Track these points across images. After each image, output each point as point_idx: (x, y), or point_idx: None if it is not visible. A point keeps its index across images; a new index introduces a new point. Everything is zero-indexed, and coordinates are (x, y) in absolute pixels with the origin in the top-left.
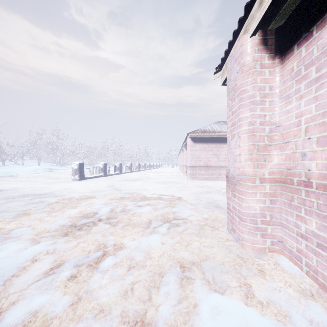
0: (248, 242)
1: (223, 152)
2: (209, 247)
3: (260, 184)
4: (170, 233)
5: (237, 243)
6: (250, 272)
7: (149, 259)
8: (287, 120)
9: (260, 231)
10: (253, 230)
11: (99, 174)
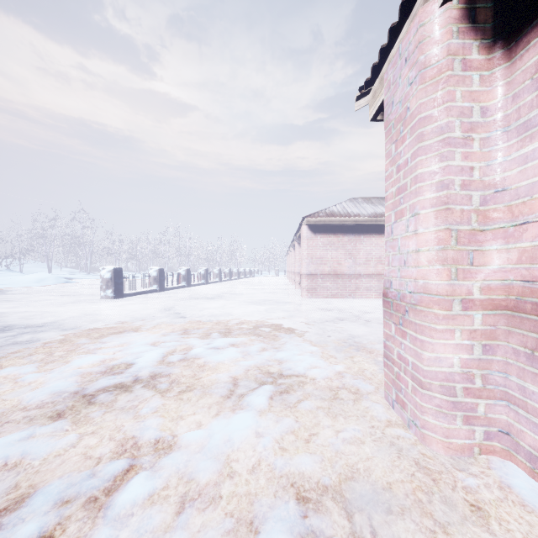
0: (435, 433)
1: (362, 250)
2: (355, 443)
3: (462, 313)
4: (274, 408)
5: (411, 431)
6: (452, 511)
7: (228, 478)
8: (525, 177)
9: (462, 410)
10: (448, 409)
11: (151, 287)
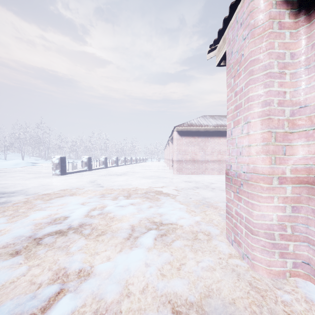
0: (261, 263)
1: (209, 146)
2: (210, 270)
3: (278, 186)
4: (157, 246)
5: (244, 261)
6: None
7: (126, 297)
8: None
9: (278, 248)
10: (269, 248)
11: (83, 168)
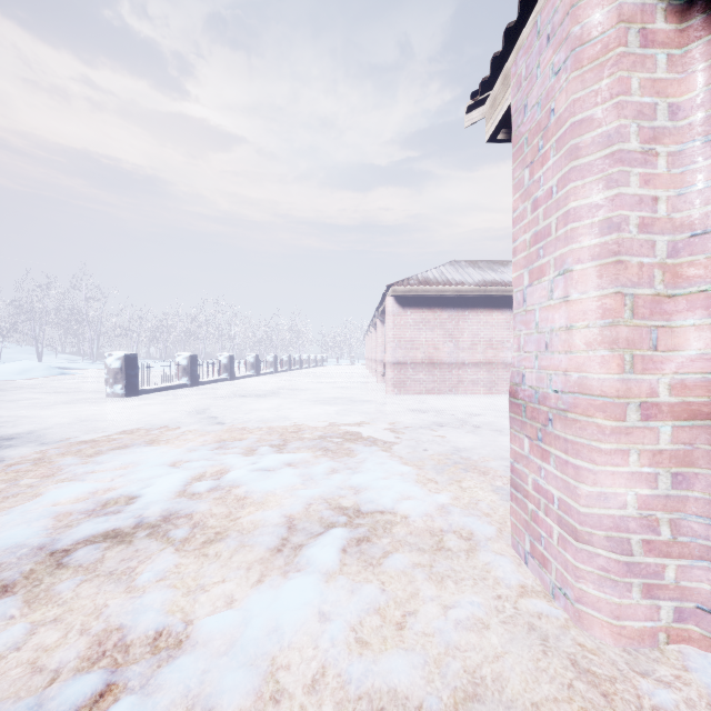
0: (598, 610)
1: (467, 330)
2: (475, 628)
3: (641, 424)
4: (349, 567)
5: (557, 604)
6: None
7: (271, 704)
8: None
9: (640, 575)
10: (619, 574)
11: (179, 381)
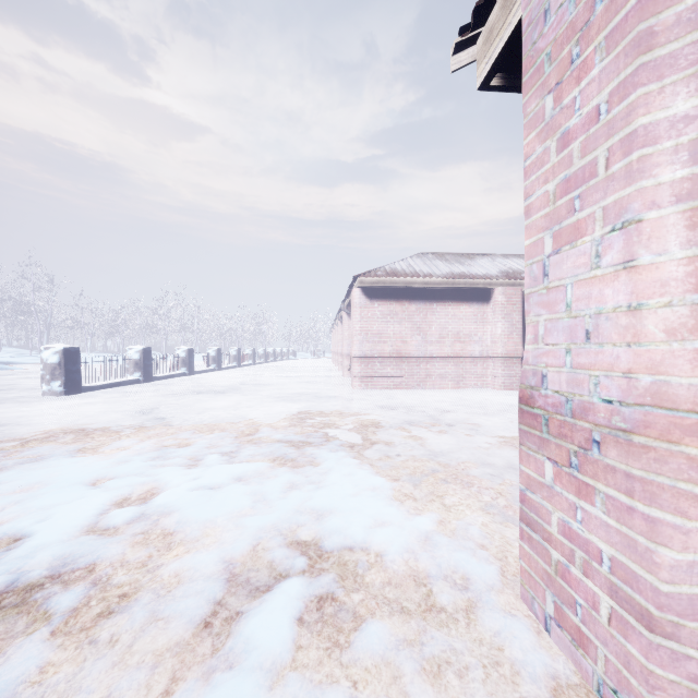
0: None
1: (435, 323)
2: None
3: None
4: (305, 653)
5: None
6: None
7: None
8: None
9: None
10: None
11: (131, 376)
